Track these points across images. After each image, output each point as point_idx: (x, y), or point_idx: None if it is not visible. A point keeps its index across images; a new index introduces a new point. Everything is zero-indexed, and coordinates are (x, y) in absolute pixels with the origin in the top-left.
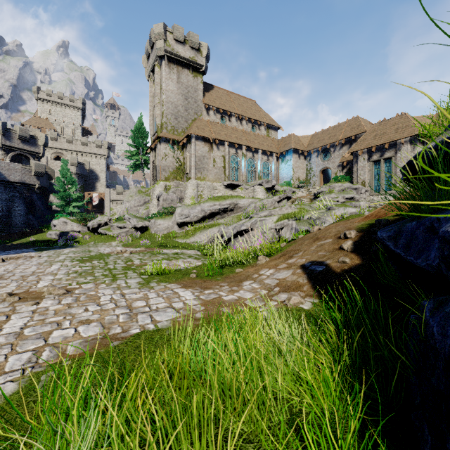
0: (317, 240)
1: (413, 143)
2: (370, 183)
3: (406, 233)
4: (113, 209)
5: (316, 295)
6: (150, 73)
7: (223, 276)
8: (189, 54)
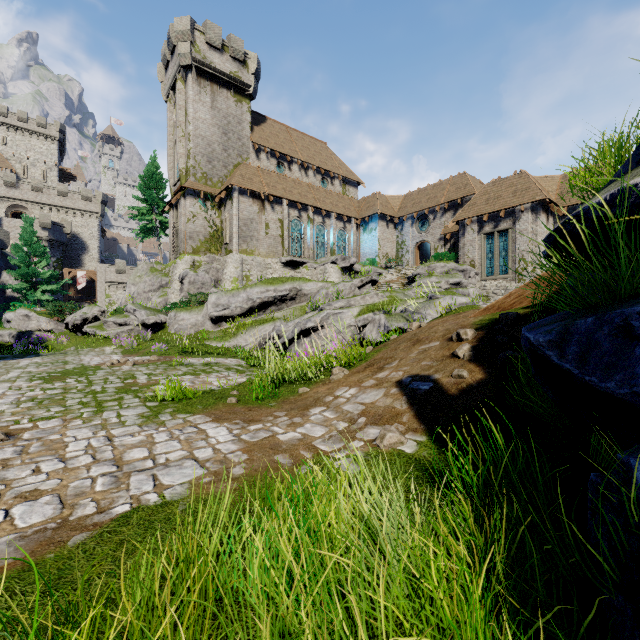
0: (418, 342)
1: (535, 212)
2: (481, 264)
3: (579, 336)
4: (111, 296)
5: (422, 429)
6: (169, 91)
7: (280, 400)
8: (230, 67)
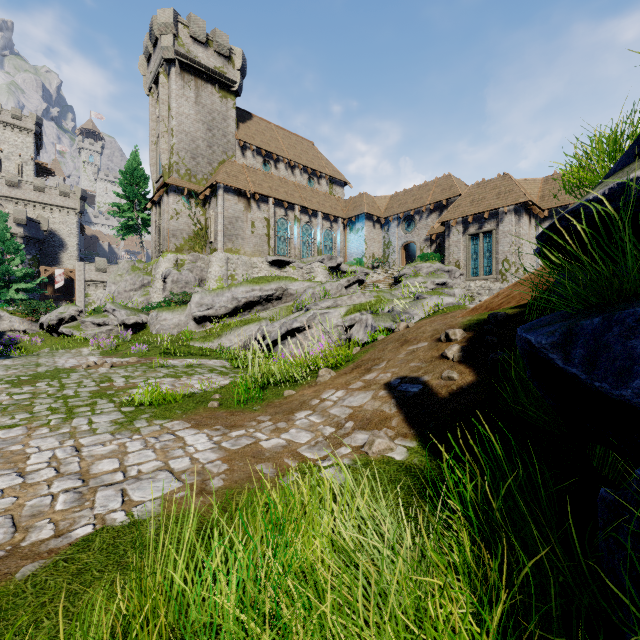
0: (406, 343)
1: (518, 214)
2: (465, 265)
3: (585, 337)
4: (90, 296)
5: (412, 434)
6: (151, 84)
7: (264, 404)
8: (214, 62)
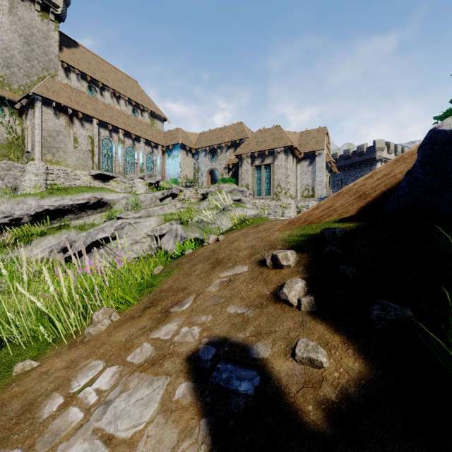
0: (218, 265)
1: (287, 153)
2: (253, 187)
3: None
4: None
5: None
6: None
7: None
8: None
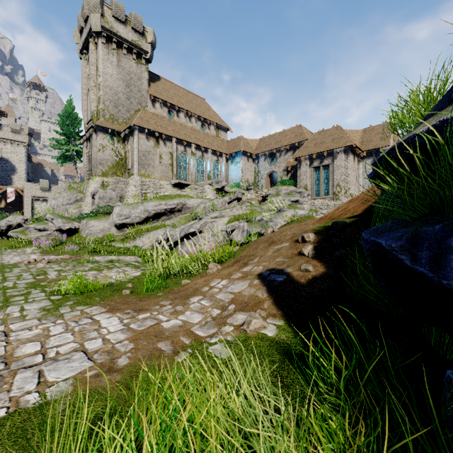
0: (273, 243)
1: (347, 153)
2: (311, 188)
3: (429, 241)
4: (36, 208)
5: (279, 315)
6: (83, 50)
7: (166, 291)
8: (132, 37)
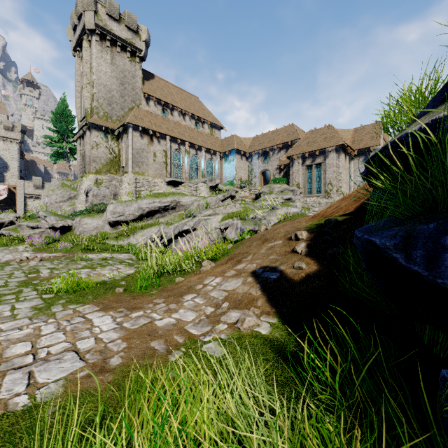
0: (266, 241)
1: (338, 152)
2: (304, 186)
3: (424, 240)
4: (29, 205)
5: (273, 312)
6: (76, 48)
7: (160, 288)
8: (126, 35)
